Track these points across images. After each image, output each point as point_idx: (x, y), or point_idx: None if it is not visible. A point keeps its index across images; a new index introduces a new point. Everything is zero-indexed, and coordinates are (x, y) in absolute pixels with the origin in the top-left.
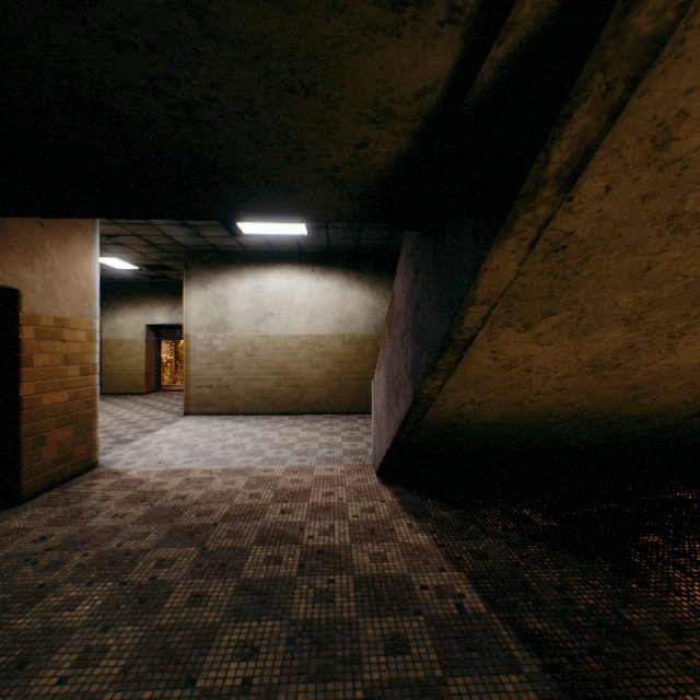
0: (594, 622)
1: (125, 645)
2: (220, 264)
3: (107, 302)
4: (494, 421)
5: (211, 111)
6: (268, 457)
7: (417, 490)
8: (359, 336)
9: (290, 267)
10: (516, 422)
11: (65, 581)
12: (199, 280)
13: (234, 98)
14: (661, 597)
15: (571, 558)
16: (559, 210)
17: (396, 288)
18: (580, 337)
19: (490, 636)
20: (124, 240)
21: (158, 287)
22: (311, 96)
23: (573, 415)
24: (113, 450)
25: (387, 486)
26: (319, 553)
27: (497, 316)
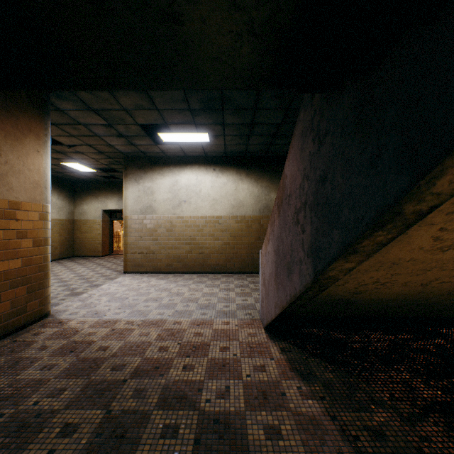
0: None
1: None
2: (148, 165)
3: (77, 195)
4: (388, 297)
5: None
6: (178, 310)
7: (300, 347)
8: (247, 217)
9: (198, 167)
10: (409, 298)
11: None
12: (134, 177)
13: None
14: None
15: None
16: None
17: (288, 168)
18: None
19: None
20: (80, 149)
21: (110, 184)
22: None
23: None
24: (65, 301)
25: (274, 341)
26: (215, 423)
27: None
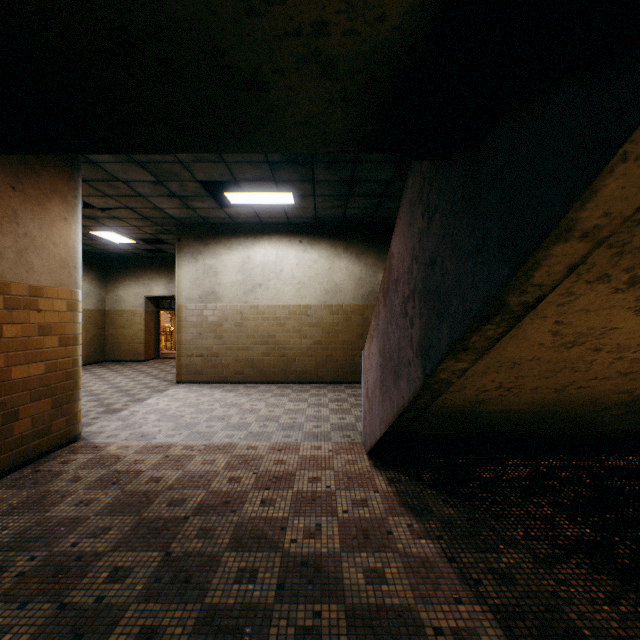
0: None
1: None
2: (210, 236)
3: (110, 275)
4: (519, 408)
5: None
6: (253, 432)
7: (413, 477)
8: (346, 306)
9: (278, 238)
10: (546, 409)
11: None
12: (190, 252)
13: None
14: None
15: (624, 587)
16: None
17: (395, 246)
18: None
19: None
20: (117, 213)
21: (156, 260)
22: None
23: (624, 402)
24: (99, 420)
25: (380, 470)
26: (303, 567)
27: (592, 263)
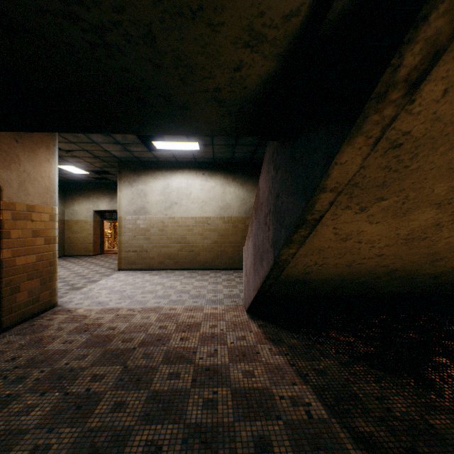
0: (407, 426)
1: (63, 444)
2: (141, 169)
3: (68, 195)
4: (330, 277)
5: (118, 35)
6: (173, 300)
7: (274, 323)
8: (234, 217)
9: (188, 172)
10: (346, 278)
11: (25, 392)
12: (128, 180)
13: (135, 23)
14: (453, 406)
15: (386, 375)
16: (401, 112)
17: (261, 183)
18: (401, 217)
19: (332, 437)
20: (77, 153)
21: (101, 185)
22: (197, 20)
23: (387, 273)
24: (68, 294)
25: (254, 320)
26: (207, 371)
27: (340, 201)
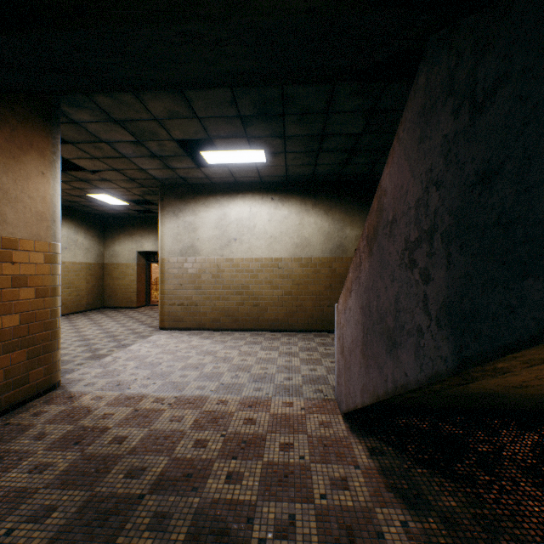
0: None
1: None
2: (190, 195)
3: (108, 233)
4: None
5: None
6: (224, 383)
7: (397, 447)
8: (315, 259)
9: (251, 196)
10: None
11: None
12: (172, 210)
13: None
14: None
15: None
16: None
17: (389, 178)
18: None
19: None
20: (107, 175)
21: (146, 220)
22: None
23: None
24: (83, 366)
25: (358, 436)
26: None
27: None
